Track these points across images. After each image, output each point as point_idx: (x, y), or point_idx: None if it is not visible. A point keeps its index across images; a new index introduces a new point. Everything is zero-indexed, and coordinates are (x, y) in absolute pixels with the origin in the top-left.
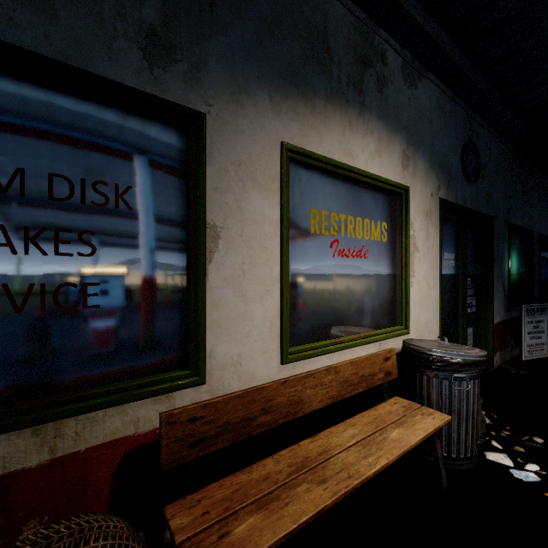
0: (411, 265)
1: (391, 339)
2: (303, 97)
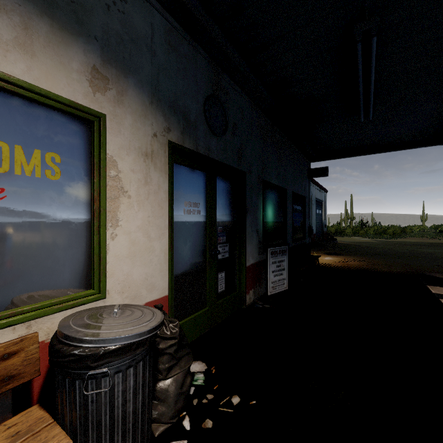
0: (112, 213)
1: (63, 312)
2: None
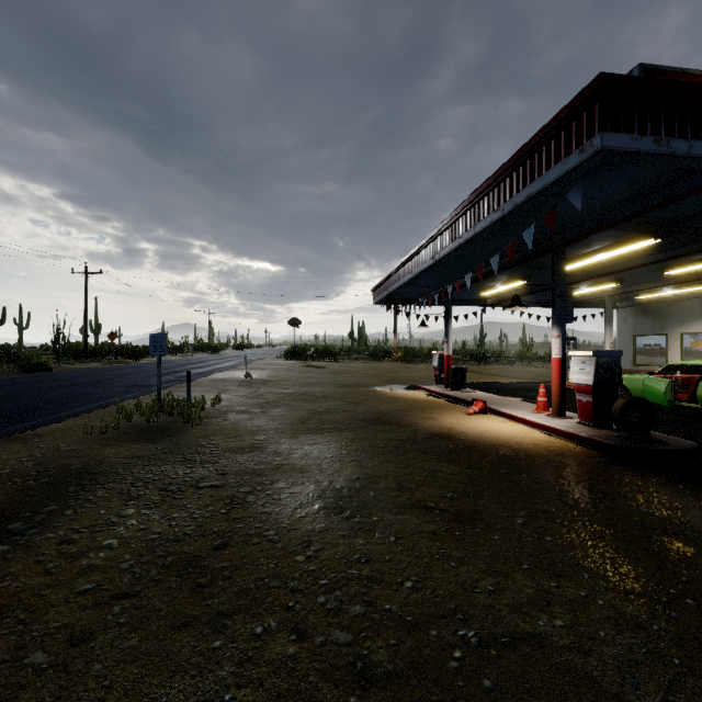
0: None
1: None
2: (686, 323)
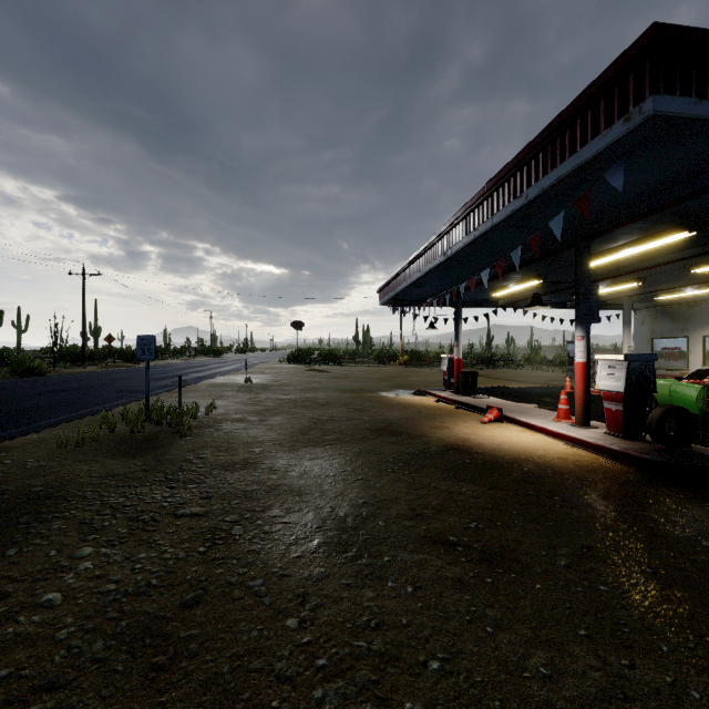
0: None
1: None
2: (708, 325)
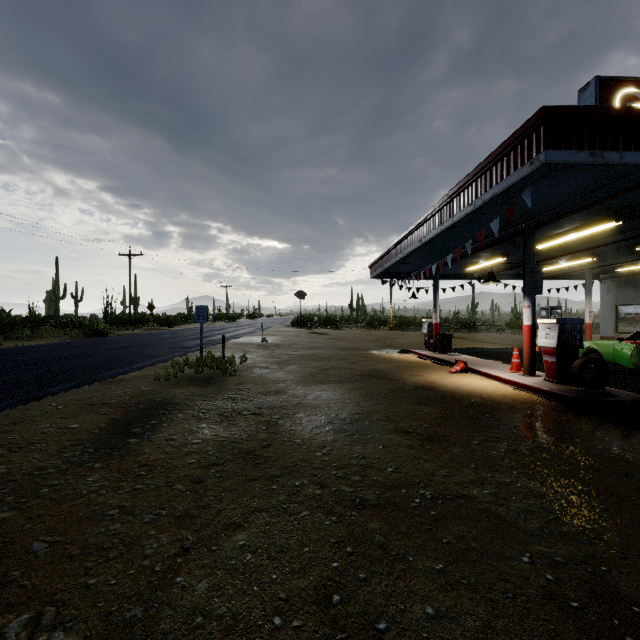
0: None
1: None
2: None
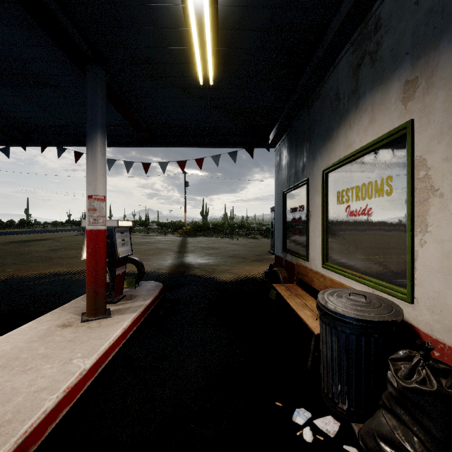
0: (421, 217)
1: (387, 295)
2: (329, 139)
